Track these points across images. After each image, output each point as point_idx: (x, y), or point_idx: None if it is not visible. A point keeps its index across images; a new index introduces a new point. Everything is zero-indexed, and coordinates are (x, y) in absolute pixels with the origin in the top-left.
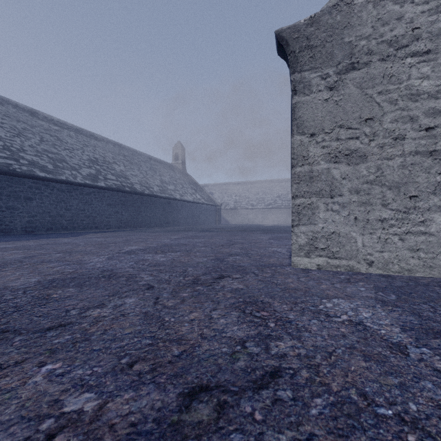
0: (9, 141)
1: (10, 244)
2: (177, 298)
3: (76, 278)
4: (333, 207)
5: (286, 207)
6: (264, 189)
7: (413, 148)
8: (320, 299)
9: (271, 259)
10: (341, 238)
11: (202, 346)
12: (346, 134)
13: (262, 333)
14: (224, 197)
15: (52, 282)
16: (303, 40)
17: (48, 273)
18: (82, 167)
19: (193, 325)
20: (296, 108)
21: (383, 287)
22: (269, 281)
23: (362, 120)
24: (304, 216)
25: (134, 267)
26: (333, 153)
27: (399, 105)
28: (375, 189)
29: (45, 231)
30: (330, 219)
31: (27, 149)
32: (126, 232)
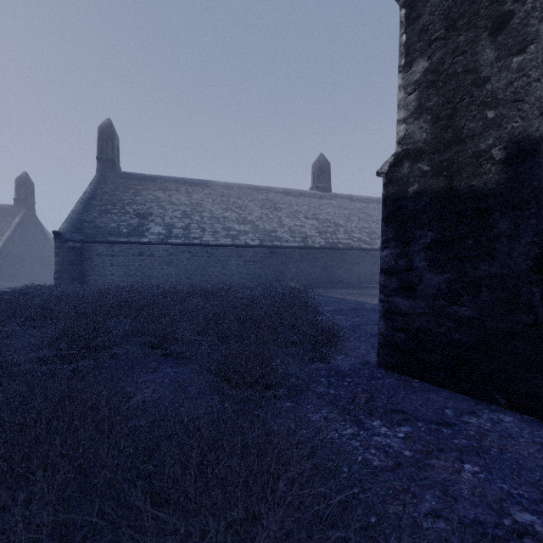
0: (345, 226)
1: (370, 291)
2: None
3: None
4: None
5: None
6: None
7: None
8: None
9: None
10: None
11: None
12: None
13: None
14: None
15: None
16: None
17: None
18: None
19: None
20: None
21: None
22: None
23: None
24: None
25: None
26: None
27: None
28: None
29: (366, 284)
30: None
31: (354, 229)
32: None
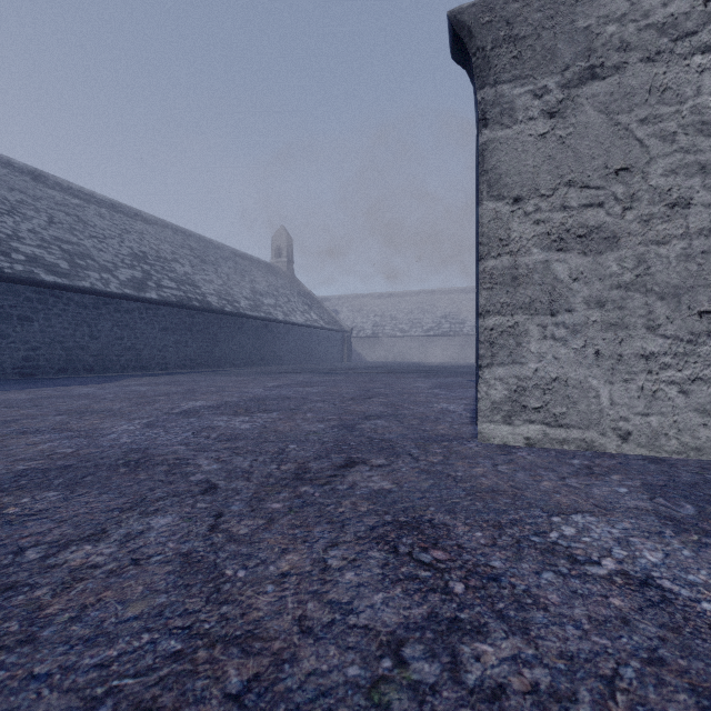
0: None
1: None
2: (259, 515)
3: (70, 468)
4: (555, 333)
5: (457, 333)
6: (421, 304)
7: (706, 223)
8: (546, 515)
9: (439, 425)
10: (570, 390)
11: (301, 659)
12: (581, 197)
13: (438, 615)
14: (357, 318)
15: (20, 476)
16: (500, 27)
17: (23, 456)
18: (119, 267)
19: (286, 591)
20: (487, 151)
21: (661, 486)
22: (441, 473)
23: (610, 171)
24: (502, 348)
25: (188, 443)
26: (556, 233)
27: (679, 142)
28: (633, 300)
29: (55, 374)
30: (550, 354)
31: (25, 235)
32: (192, 375)
